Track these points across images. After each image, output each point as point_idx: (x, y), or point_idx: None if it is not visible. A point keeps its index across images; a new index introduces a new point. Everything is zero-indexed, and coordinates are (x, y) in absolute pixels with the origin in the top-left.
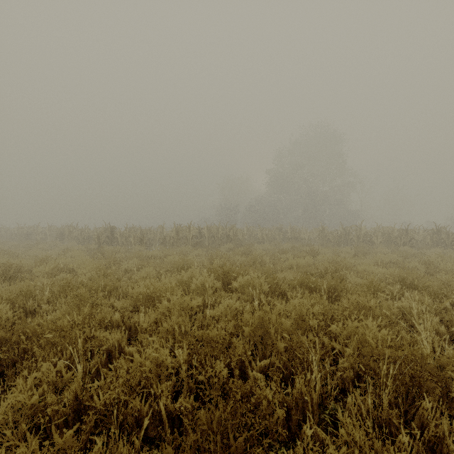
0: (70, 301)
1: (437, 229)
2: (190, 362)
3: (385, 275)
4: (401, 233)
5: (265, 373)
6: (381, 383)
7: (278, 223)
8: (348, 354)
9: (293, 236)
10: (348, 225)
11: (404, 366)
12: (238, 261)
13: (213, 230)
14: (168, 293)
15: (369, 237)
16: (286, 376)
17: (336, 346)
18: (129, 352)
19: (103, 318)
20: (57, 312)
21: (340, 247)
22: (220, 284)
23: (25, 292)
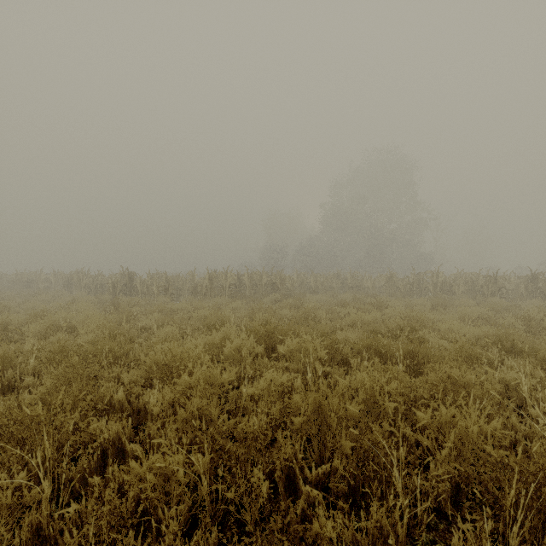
0: (61, 373)
1: (533, 276)
2: (215, 469)
3: (476, 335)
4: (489, 280)
5: (324, 483)
6: (507, 517)
7: (335, 269)
8: (444, 457)
9: (354, 284)
10: (420, 270)
11: (544, 492)
12: (286, 316)
13: (256, 277)
14: (189, 364)
15: (448, 285)
16: (354, 487)
17: (424, 442)
18: (131, 450)
19: (101, 397)
20: (40, 389)
21: (412, 298)
22: (262, 348)
23: (1, 360)
